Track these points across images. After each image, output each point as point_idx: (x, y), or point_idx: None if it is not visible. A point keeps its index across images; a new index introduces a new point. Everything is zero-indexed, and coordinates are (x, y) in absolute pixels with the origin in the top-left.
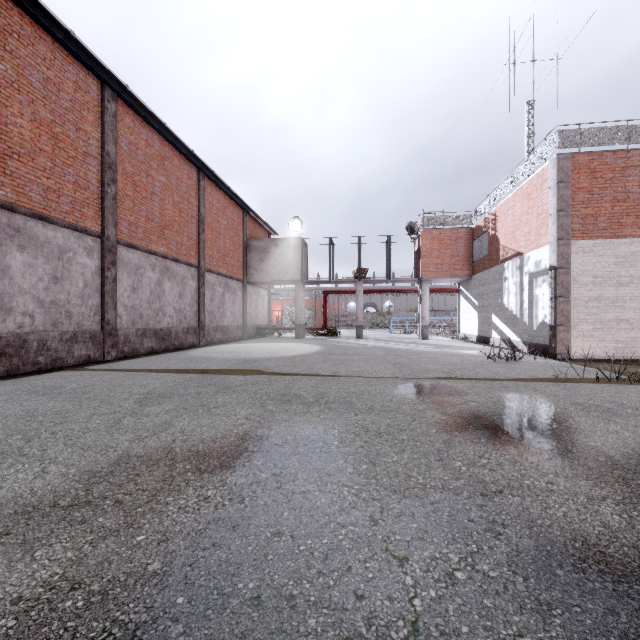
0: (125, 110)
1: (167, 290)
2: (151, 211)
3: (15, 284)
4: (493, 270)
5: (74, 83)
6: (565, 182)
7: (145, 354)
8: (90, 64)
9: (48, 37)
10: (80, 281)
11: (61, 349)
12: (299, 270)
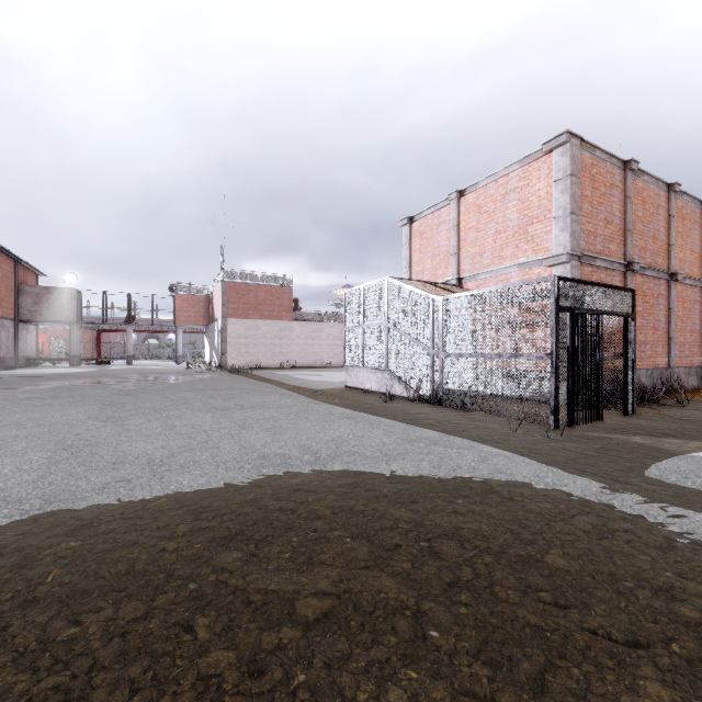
0: None
1: None
2: None
3: None
4: (213, 325)
5: None
6: (226, 294)
7: None
8: None
9: None
10: None
11: None
12: (74, 314)
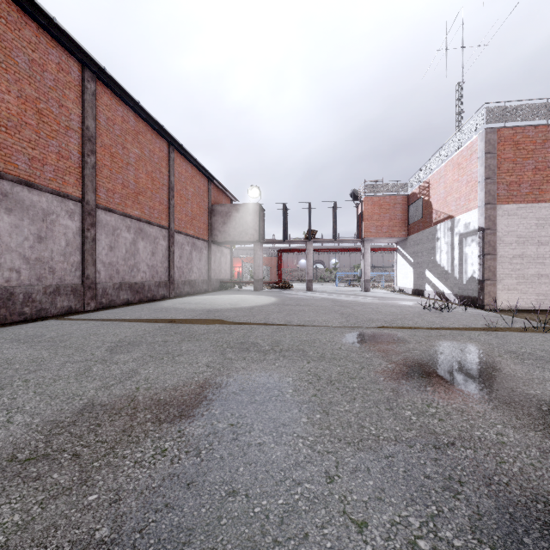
0: (103, 90)
1: (141, 249)
2: (126, 179)
3: (3, 243)
4: (427, 231)
5: (57, 65)
6: (492, 153)
7: (121, 305)
8: (71, 48)
9: (33, 23)
10: (62, 240)
11: (45, 301)
12: (257, 231)
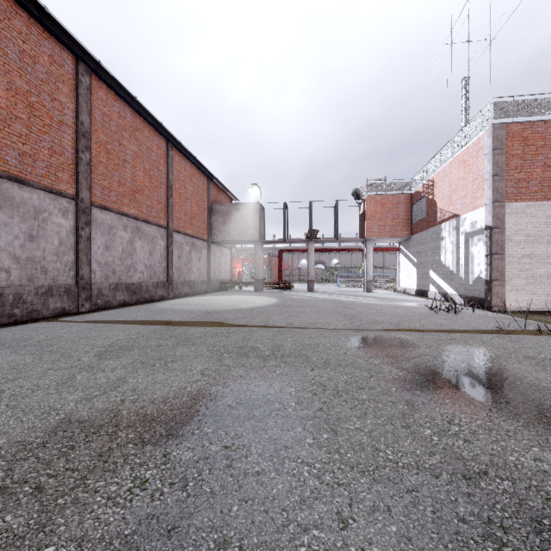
0: (98, 84)
1: (138, 248)
2: (123, 177)
3: None
4: (431, 231)
5: (49, 57)
6: (500, 149)
7: (117, 306)
8: (64, 39)
9: (24, 13)
10: (55, 239)
11: (36, 302)
12: (257, 231)
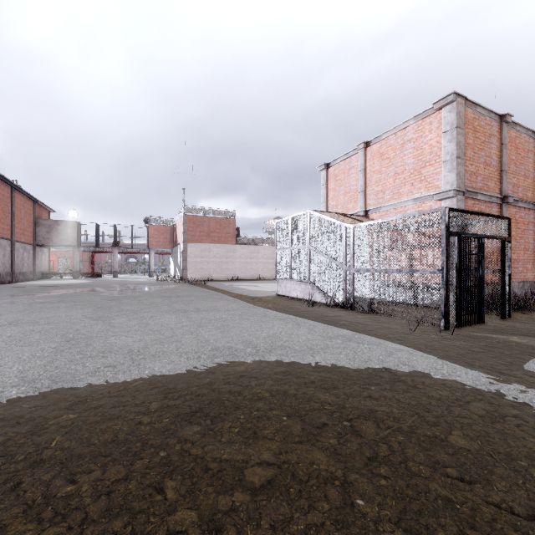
0: None
1: None
2: None
3: None
4: (176, 247)
5: None
6: (186, 224)
7: None
8: None
9: None
10: None
11: None
12: (76, 240)
